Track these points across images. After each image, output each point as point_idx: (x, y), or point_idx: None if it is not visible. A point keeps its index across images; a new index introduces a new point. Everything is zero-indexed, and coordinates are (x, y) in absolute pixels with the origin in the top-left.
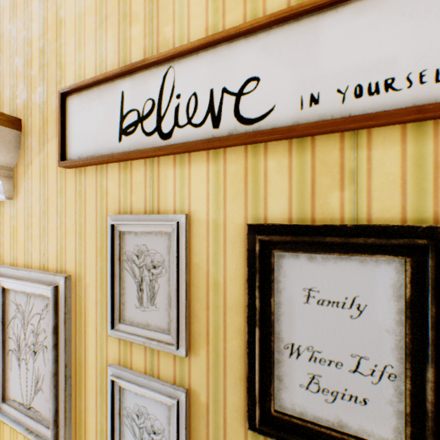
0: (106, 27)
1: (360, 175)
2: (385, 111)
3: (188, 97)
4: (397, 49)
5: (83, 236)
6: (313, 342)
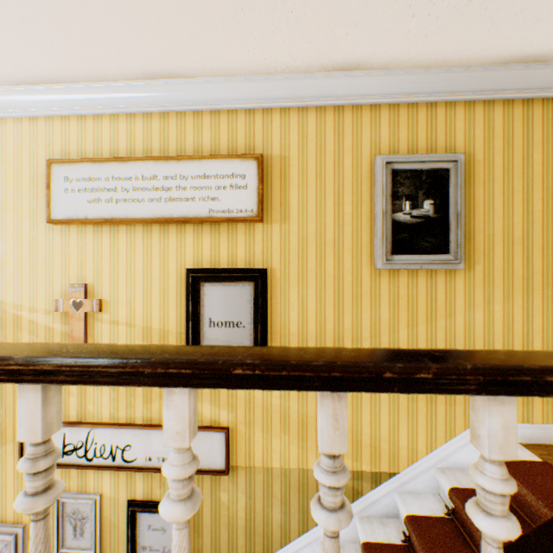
0: None
1: (166, 483)
2: None
3: (102, 444)
4: None
5: None
6: (151, 543)
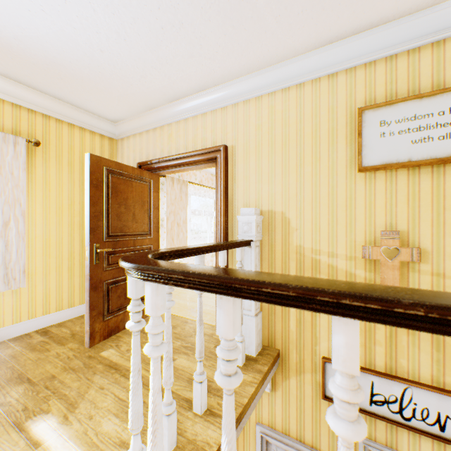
0: None
1: None
2: None
3: (421, 407)
4: None
5: (335, 436)
6: None
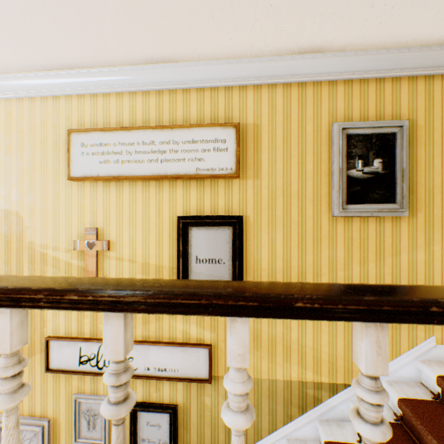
0: (71, 312)
1: (161, 389)
2: (164, 378)
3: None
4: (167, 361)
5: (58, 400)
6: (149, 436)
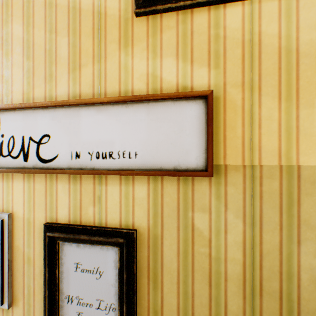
0: None
1: (103, 199)
2: (106, 170)
3: (9, 138)
4: (114, 137)
5: None
6: (79, 293)
